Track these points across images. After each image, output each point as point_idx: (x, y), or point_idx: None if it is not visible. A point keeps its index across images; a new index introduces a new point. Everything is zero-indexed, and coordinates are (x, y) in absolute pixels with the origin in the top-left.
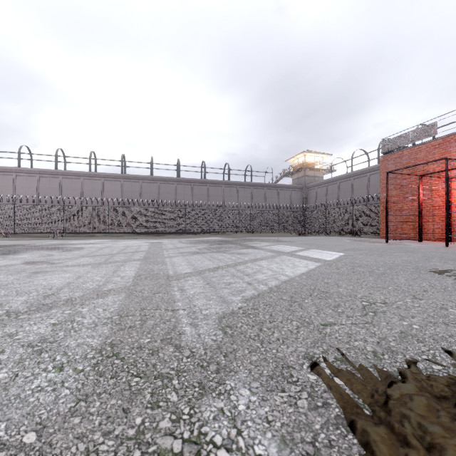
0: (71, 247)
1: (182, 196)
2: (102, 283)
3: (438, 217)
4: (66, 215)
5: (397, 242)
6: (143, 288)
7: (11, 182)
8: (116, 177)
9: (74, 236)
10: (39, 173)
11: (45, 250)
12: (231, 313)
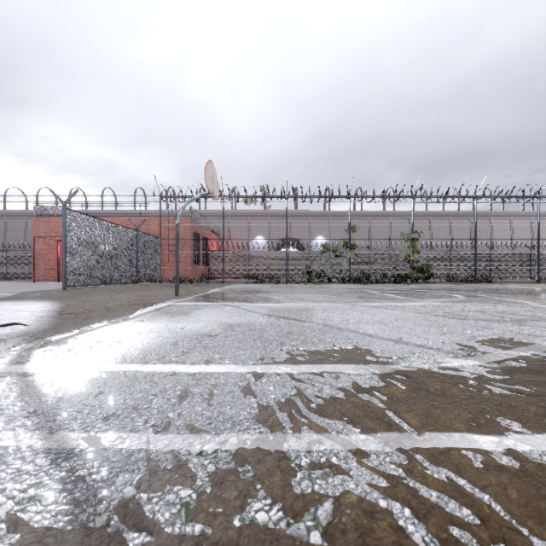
0: None
1: None
2: None
3: None
4: None
5: (43, 282)
6: None
7: None
8: None
9: None
10: None
11: None
12: None
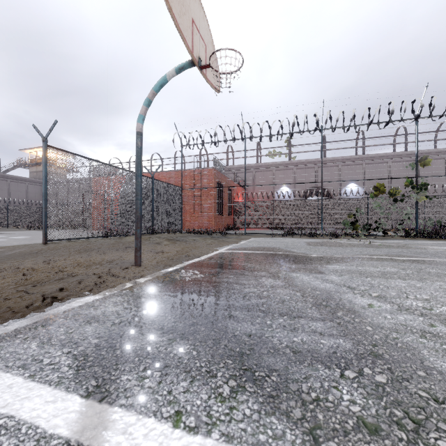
0: None
1: None
2: None
3: None
4: None
5: (91, 231)
6: None
7: None
8: None
9: None
10: None
11: None
12: None
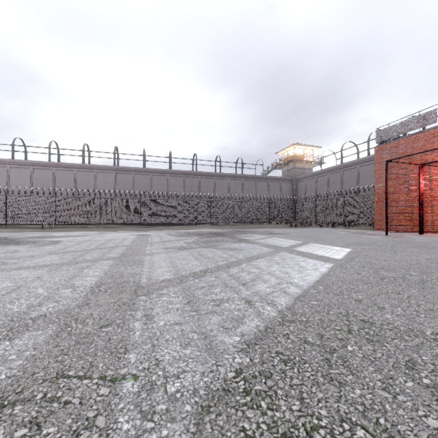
0: (49, 241)
1: (174, 187)
2: (37, 302)
3: (437, 208)
4: (58, 206)
5: (397, 235)
6: (91, 312)
7: (5, 174)
8: (109, 169)
9: (66, 227)
10: (33, 165)
11: (17, 244)
12: (223, 390)
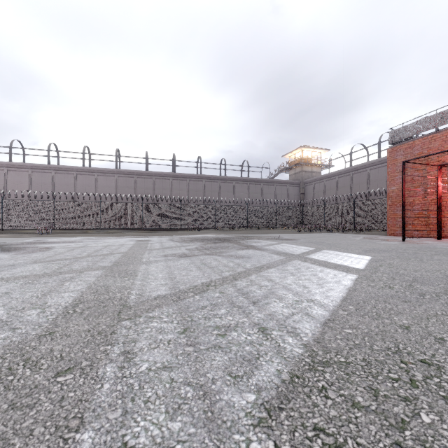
0: (39, 247)
1: (177, 191)
2: None
3: None
4: (57, 211)
5: (414, 240)
6: (52, 347)
7: (2, 177)
8: (110, 172)
9: (66, 232)
10: (31, 168)
11: (3, 251)
12: None
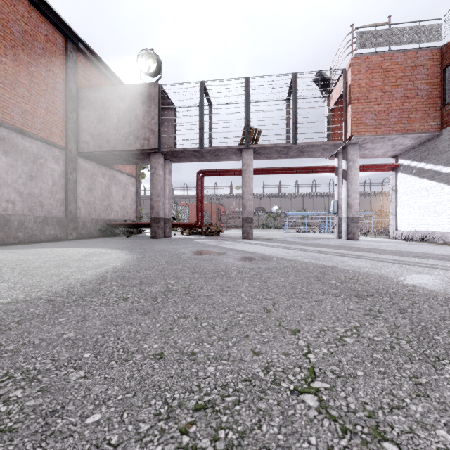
0: None
1: None
2: None
3: None
4: None
5: None
6: None
7: None
8: None
9: None
10: None
11: None
12: None
